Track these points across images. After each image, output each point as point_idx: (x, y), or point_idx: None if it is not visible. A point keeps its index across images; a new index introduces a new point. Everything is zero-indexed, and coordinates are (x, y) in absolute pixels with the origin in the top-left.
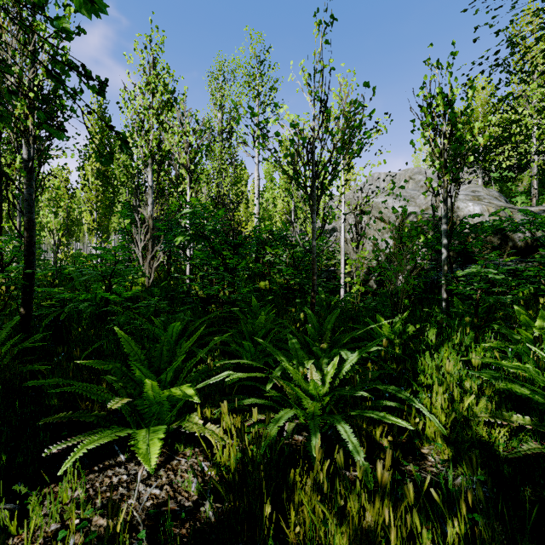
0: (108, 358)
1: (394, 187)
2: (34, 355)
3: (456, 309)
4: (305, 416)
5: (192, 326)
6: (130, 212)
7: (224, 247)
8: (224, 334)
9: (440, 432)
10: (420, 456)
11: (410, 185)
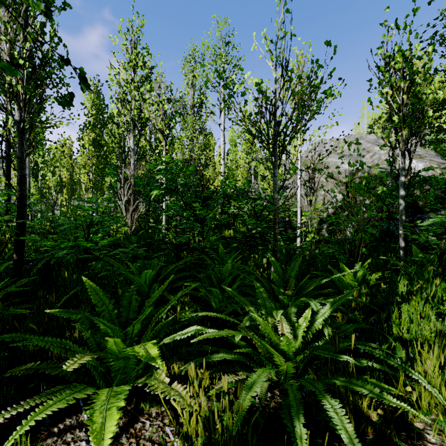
0: (82, 304)
1: (350, 144)
2: (24, 296)
3: (417, 258)
4: (276, 372)
5: (164, 271)
6: (116, 172)
7: (194, 200)
8: (194, 278)
9: (442, 408)
10: (415, 433)
11: (352, 148)
